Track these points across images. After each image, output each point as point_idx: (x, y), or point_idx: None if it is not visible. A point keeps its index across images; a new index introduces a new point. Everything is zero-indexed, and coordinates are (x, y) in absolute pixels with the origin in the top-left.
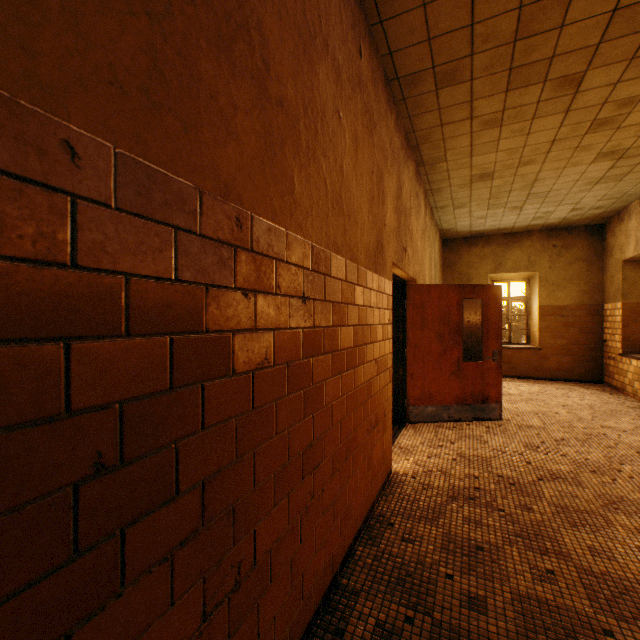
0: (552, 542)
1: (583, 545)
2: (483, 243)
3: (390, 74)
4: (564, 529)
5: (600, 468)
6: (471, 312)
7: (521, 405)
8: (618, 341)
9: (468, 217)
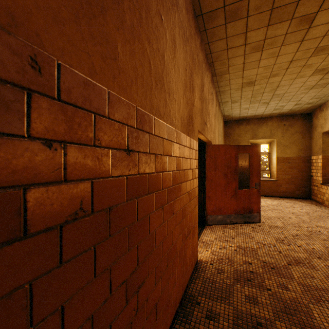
0: (306, 316)
1: (327, 319)
2: (246, 123)
3: (197, 11)
4: (312, 305)
5: (323, 255)
6: (240, 160)
7: (269, 213)
8: (320, 176)
9: (239, 108)
